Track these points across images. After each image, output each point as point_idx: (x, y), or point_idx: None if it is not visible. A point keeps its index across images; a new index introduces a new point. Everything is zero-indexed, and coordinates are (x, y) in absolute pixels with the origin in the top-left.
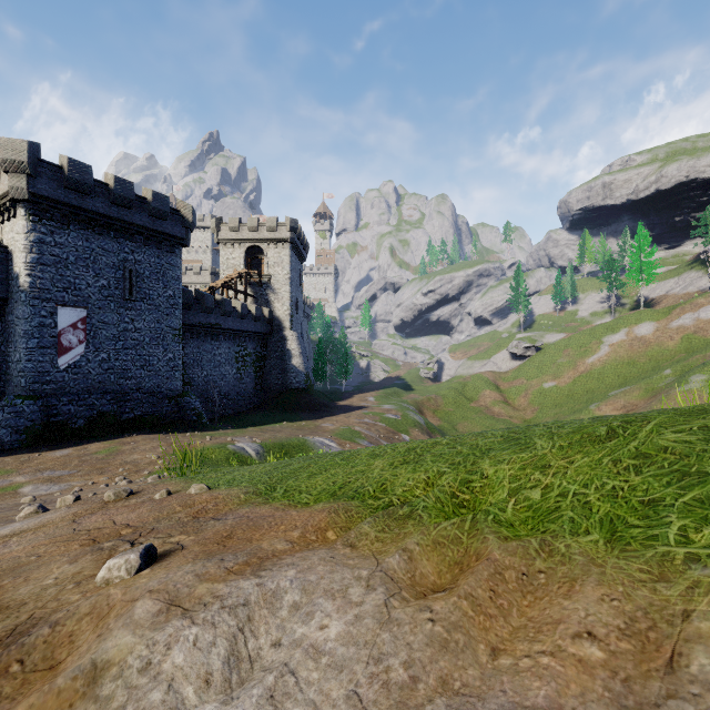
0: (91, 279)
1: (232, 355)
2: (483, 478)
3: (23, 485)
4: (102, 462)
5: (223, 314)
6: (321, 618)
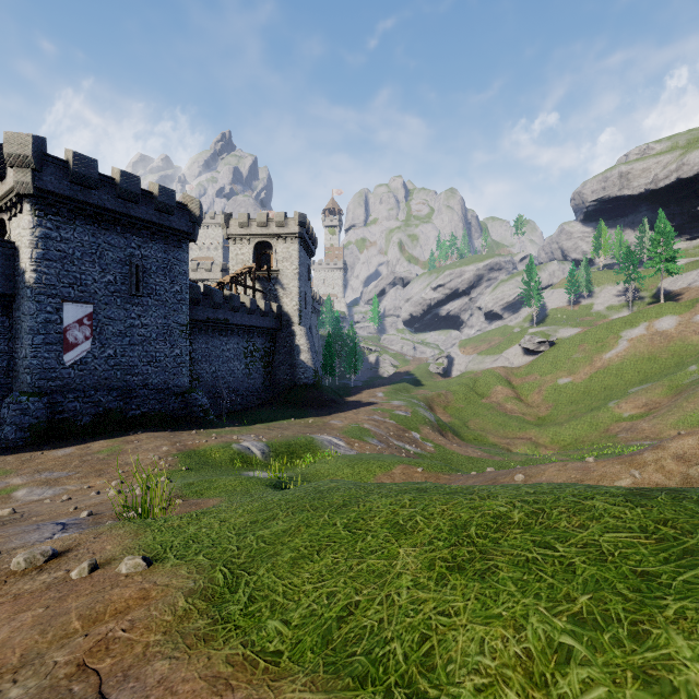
0: (97, 274)
1: (240, 351)
2: None
3: (18, 488)
4: (102, 462)
5: (231, 309)
6: None
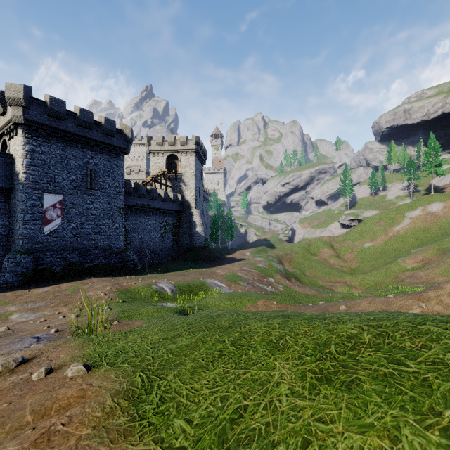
0: (65, 175)
1: (157, 225)
2: None
3: (13, 313)
4: (68, 296)
5: (152, 198)
6: None
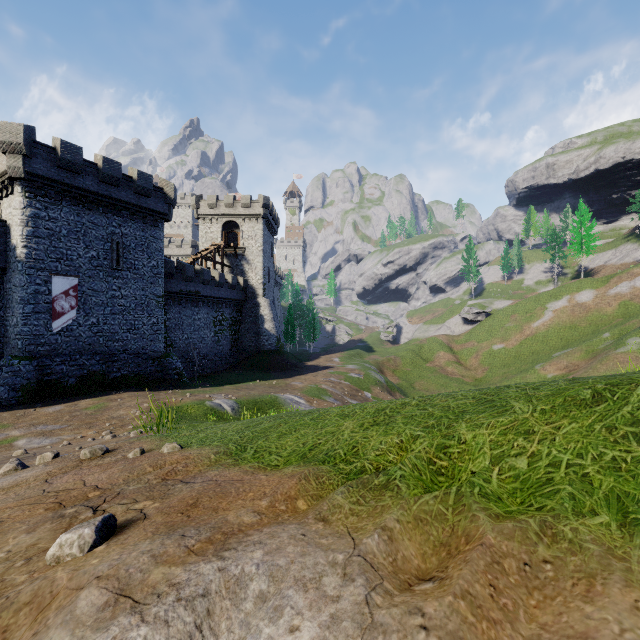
0: (82, 250)
1: (210, 320)
2: (460, 443)
3: (18, 438)
4: (91, 417)
5: (202, 282)
6: (291, 616)
